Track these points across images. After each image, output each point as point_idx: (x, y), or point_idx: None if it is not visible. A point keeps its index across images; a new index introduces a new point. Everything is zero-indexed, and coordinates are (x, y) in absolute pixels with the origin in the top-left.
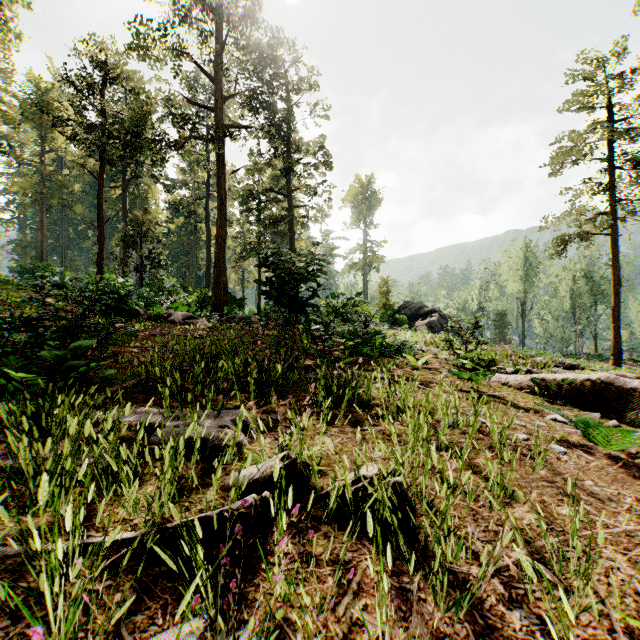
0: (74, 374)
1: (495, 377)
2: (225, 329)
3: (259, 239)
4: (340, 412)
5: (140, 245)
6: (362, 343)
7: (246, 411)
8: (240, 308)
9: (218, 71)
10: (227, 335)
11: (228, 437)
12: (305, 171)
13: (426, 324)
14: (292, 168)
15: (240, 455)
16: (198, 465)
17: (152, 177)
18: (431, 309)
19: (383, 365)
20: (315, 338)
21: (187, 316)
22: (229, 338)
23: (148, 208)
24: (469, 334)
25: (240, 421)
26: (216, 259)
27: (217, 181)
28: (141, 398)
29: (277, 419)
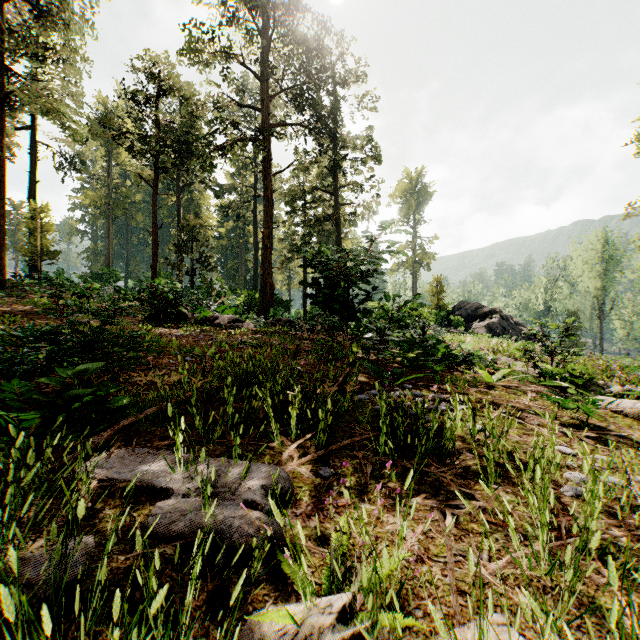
0: (78, 404)
1: (599, 401)
2: (270, 333)
3: (305, 239)
4: (412, 465)
5: (191, 249)
6: (422, 353)
7: (277, 511)
8: (286, 310)
9: (264, 71)
10: (271, 341)
11: (253, 530)
12: (352, 167)
13: (485, 326)
14: (338, 165)
15: (271, 560)
16: (204, 583)
17: (202, 182)
18: (490, 310)
19: (451, 382)
20: (367, 347)
21: (233, 319)
22: (273, 344)
23: (200, 214)
24: (556, 343)
25: (273, 498)
26: (262, 261)
27: (263, 182)
28: (158, 434)
29: (326, 476)
